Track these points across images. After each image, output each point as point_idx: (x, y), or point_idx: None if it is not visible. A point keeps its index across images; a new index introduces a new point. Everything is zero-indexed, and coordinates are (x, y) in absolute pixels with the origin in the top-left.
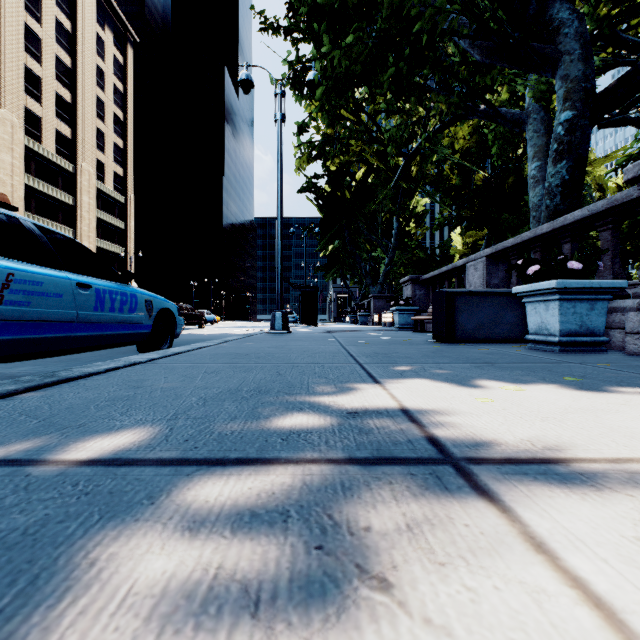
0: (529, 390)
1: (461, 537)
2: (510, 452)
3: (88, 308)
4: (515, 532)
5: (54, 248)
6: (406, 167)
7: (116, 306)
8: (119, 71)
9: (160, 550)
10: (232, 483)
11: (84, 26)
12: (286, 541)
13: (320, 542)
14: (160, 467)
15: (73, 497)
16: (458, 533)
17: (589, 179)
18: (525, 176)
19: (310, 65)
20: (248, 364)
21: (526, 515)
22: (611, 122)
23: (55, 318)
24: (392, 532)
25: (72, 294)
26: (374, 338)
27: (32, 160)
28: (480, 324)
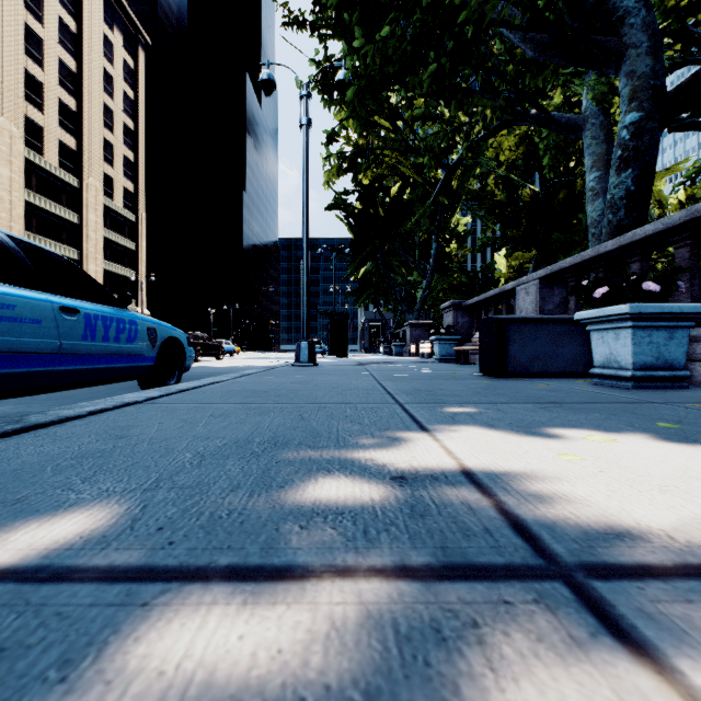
0: (621, 441)
1: None
2: (643, 552)
3: (75, 337)
4: None
5: (33, 265)
6: (447, 180)
7: (111, 334)
8: (129, 76)
9: None
10: (212, 624)
11: (90, 26)
12: None
13: None
14: (105, 585)
15: None
16: None
17: None
18: (578, 191)
19: (340, 63)
20: (265, 404)
21: None
22: (683, 125)
23: (31, 349)
24: None
25: (54, 320)
26: (413, 371)
27: (33, 174)
28: (535, 355)
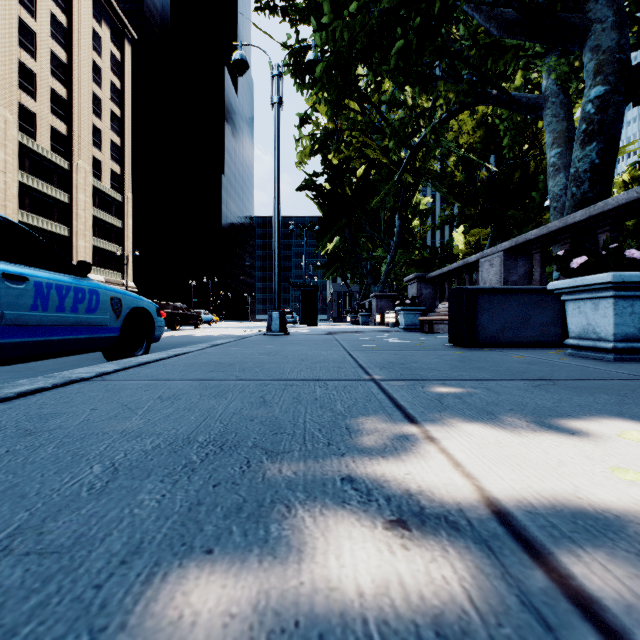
0: None
1: None
2: None
3: (21, 307)
4: None
5: None
6: (411, 159)
7: (67, 304)
8: (116, 67)
9: None
10: None
11: (80, 21)
12: None
13: None
14: None
15: None
16: None
17: None
18: (531, 172)
19: (310, 44)
20: (226, 381)
21: None
22: None
23: None
24: None
25: None
26: (381, 341)
27: (26, 157)
28: (505, 326)
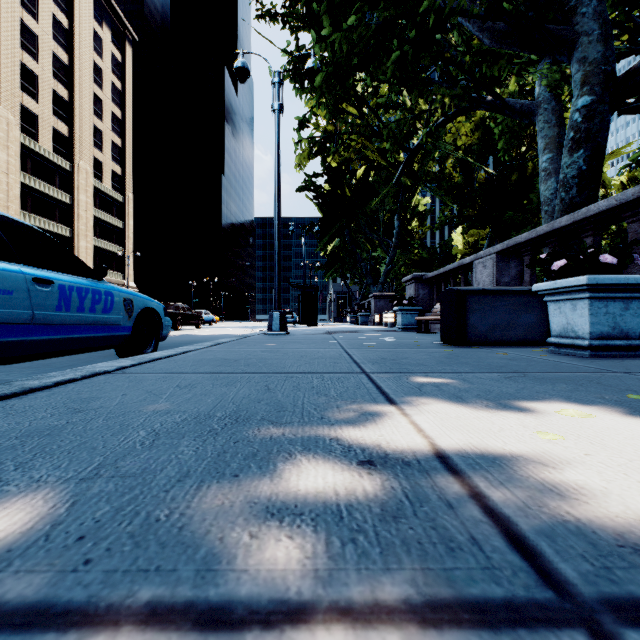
0: (598, 416)
1: None
2: None
3: (48, 307)
4: None
5: (6, 237)
6: (409, 162)
7: (86, 305)
8: (117, 69)
9: None
10: None
11: (81, 23)
12: None
13: None
14: None
15: None
16: None
17: None
18: (529, 174)
19: (309, 52)
20: (233, 374)
21: None
22: (631, 108)
23: (2, 319)
24: None
25: (26, 291)
26: (377, 340)
27: (28, 158)
28: (494, 325)
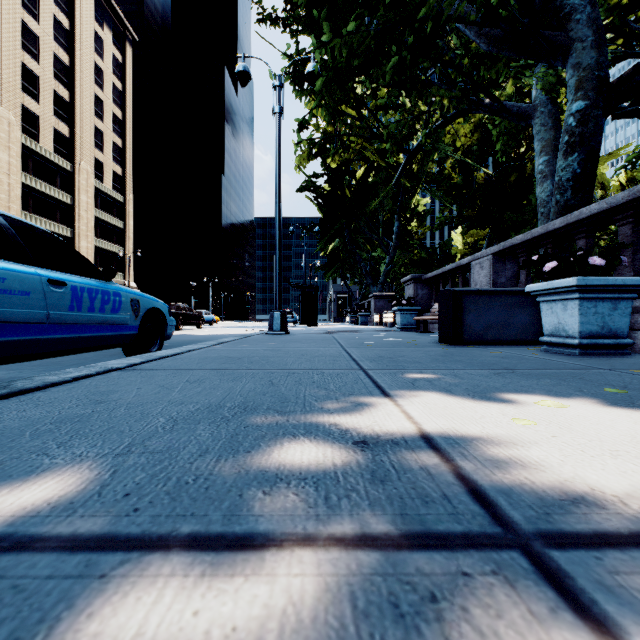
0: (572, 406)
1: None
2: (599, 520)
3: (62, 308)
4: None
5: (23, 241)
6: (408, 164)
7: (96, 305)
8: (118, 69)
9: None
10: (168, 598)
11: (82, 24)
12: None
13: None
14: (65, 555)
15: None
16: None
17: None
18: (527, 174)
19: (309, 56)
20: (238, 370)
21: None
22: (625, 113)
23: (20, 319)
24: None
25: (42, 292)
26: (376, 339)
27: (29, 159)
28: (489, 325)
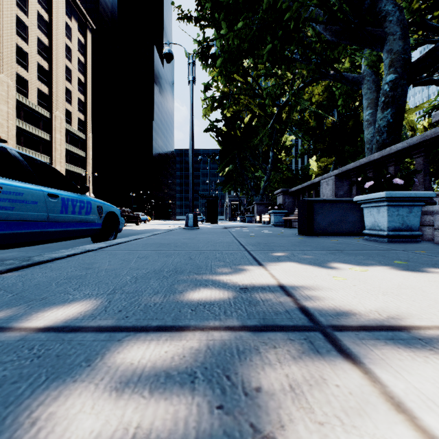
0: (370, 271)
1: (334, 397)
2: (363, 320)
3: (56, 211)
4: (377, 392)
5: (32, 169)
6: (279, 114)
7: (76, 210)
8: (81, 48)
9: (90, 410)
10: (152, 347)
11: (57, 17)
12: (193, 401)
13: (221, 402)
14: (98, 333)
15: (27, 360)
16: (331, 393)
17: (404, 122)
18: (360, 120)
19: (212, 43)
20: (169, 251)
21: (383, 376)
22: (422, 82)
23: (32, 218)
24: (278, 392)
25: (44, 201)
26: (257, 232)
27: (21, 109)
28: (331, 222)
